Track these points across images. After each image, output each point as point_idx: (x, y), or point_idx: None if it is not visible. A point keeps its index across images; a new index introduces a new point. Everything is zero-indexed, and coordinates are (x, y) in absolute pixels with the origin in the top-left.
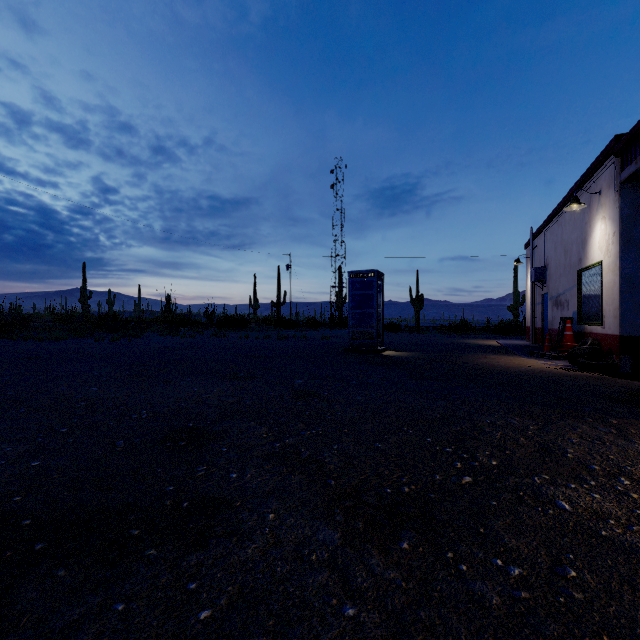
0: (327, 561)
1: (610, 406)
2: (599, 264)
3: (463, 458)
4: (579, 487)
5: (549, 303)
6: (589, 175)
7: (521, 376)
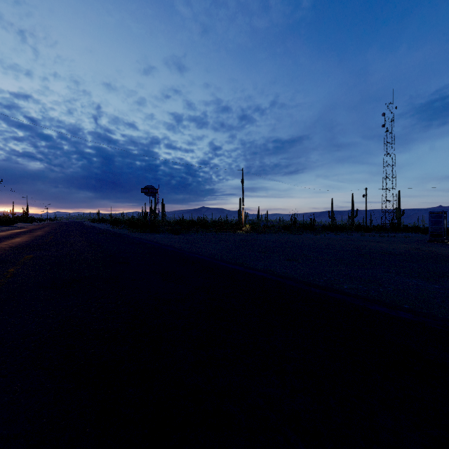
0: None
1: None
2: None
3: None
4: None
5: None
6: None
7: None
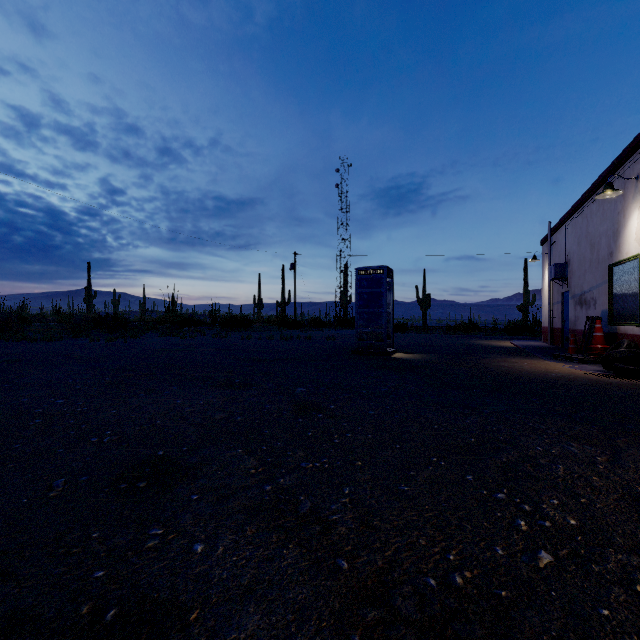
0: None
1: None
2: (636, 257)
3: (525, 512)
4: None
5: (571, 302)
6: (623, 159)
7: (555, 384)
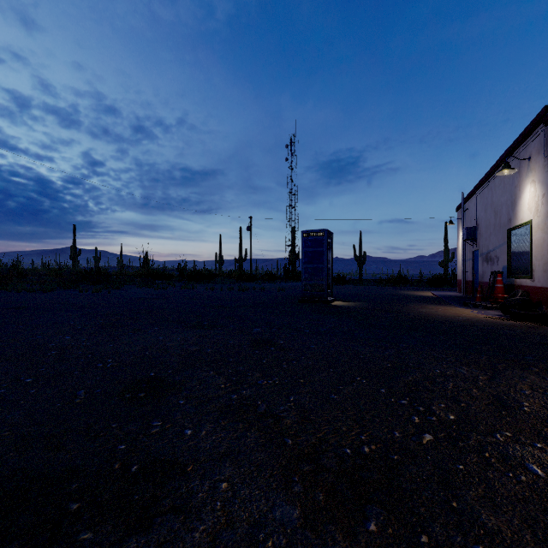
0: None
1: None
2: (528, 223)
3: (420, 412)
4: (546, 447)
5: (479, 259)
6: (519, 143)
7: (460, 325)
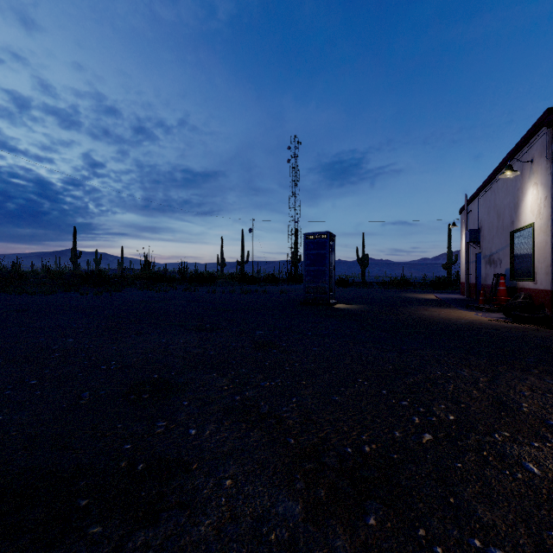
0: (287, 542)
1: (551, 357)
2: (531, 226)
3: (420, 412)
4: (542, 446)
5: (482, 261)
6: (521, 146)
7: (462, 328)
